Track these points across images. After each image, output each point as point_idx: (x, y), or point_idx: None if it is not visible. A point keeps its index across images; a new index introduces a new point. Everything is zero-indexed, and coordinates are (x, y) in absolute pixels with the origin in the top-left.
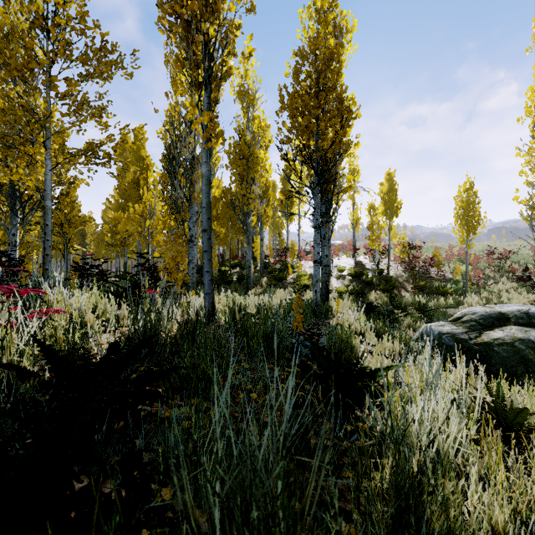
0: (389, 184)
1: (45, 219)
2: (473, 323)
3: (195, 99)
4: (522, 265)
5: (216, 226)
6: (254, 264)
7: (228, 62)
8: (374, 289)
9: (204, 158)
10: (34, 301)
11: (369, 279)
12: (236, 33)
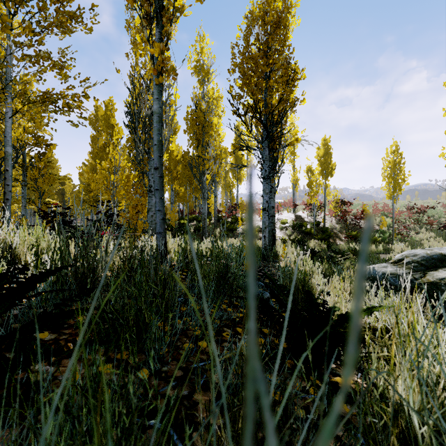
0: (325, 148)
1: (5, 164)
2: (415, 264)
3: (146, 33)
4: (437, 218)
5: (176, 185)
6: (209, 218)
7: None
8: (313, 238)
9: (155, 94)
10: None
11: (308, 230)
12: None
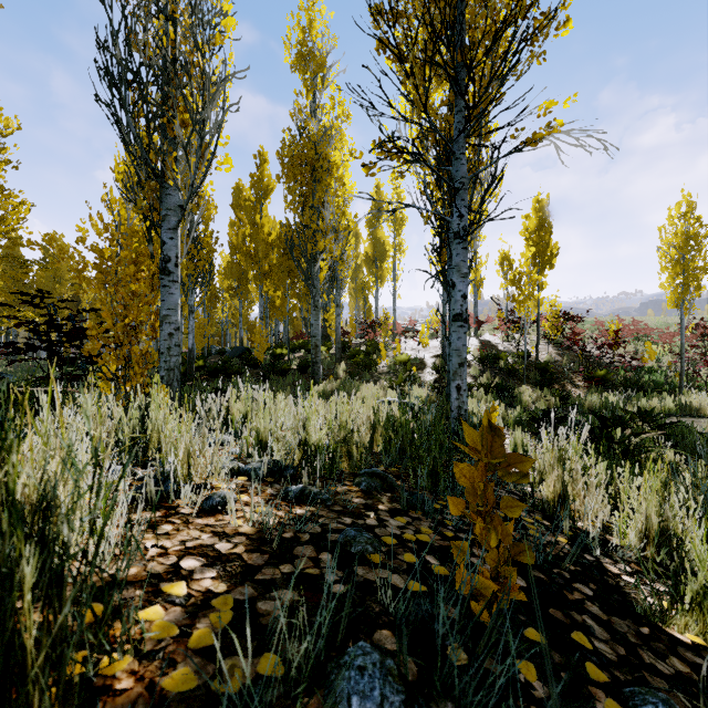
0: (539, 216)
1: None
2: None
3: None
4: None
5: (268, 286)
6: (327, 345)
7: None
8: (523, 383)
9: None
10: None
11: (512, 367)
12: None
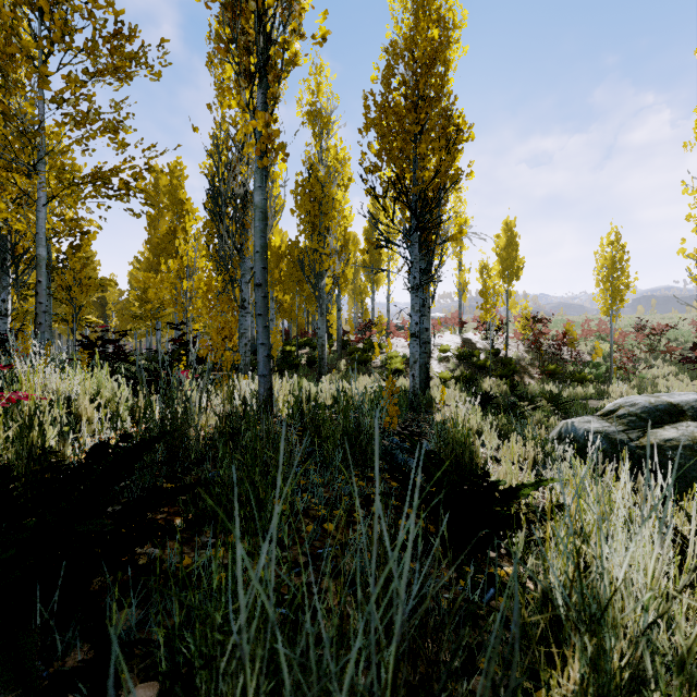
0: (507, 236)
1: (37, 273)
2: (633, 418)
3: (244, 97)
4: (682, 344)
5: (278, 292)
6: (329, 343)
7: (292, 43)
8: (489, 375)
9: (257, 181)
10: (9, 385)
11: (482, 362)
12: (303, 5)
